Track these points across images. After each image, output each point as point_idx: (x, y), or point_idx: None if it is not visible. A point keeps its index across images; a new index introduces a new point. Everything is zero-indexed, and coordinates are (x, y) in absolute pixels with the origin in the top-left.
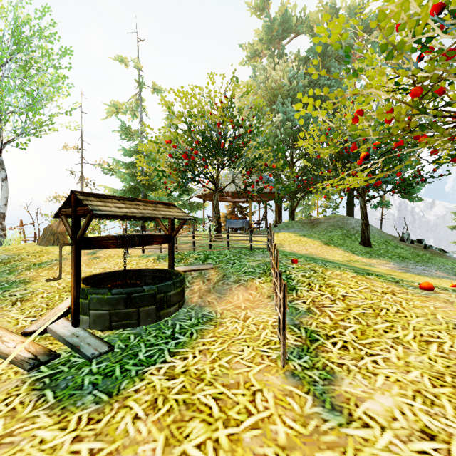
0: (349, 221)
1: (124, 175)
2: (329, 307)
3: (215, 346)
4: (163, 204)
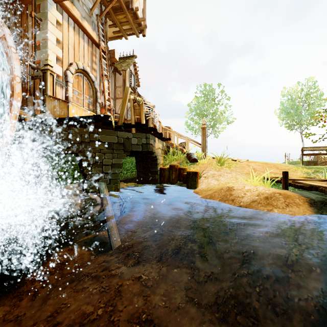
0: None
1: None
2: None
3: None
4: (323, 147)
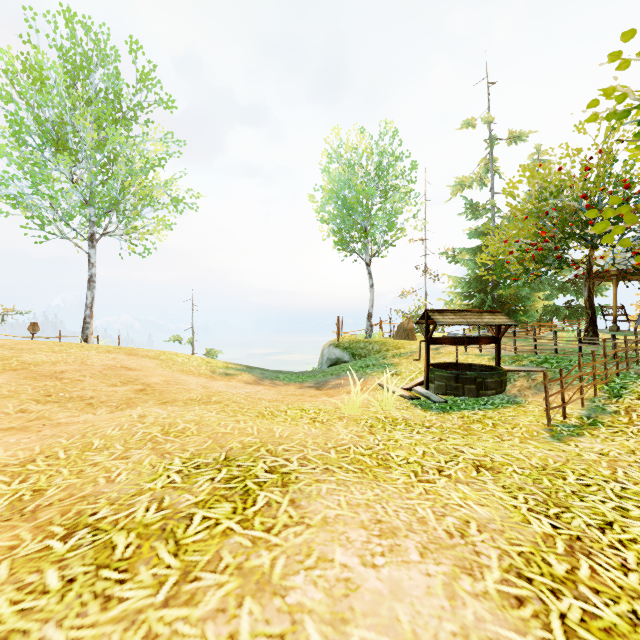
0: None
1: (469, 264)
2: (639, 412)
3: (510, 413)
4: (488, 312)
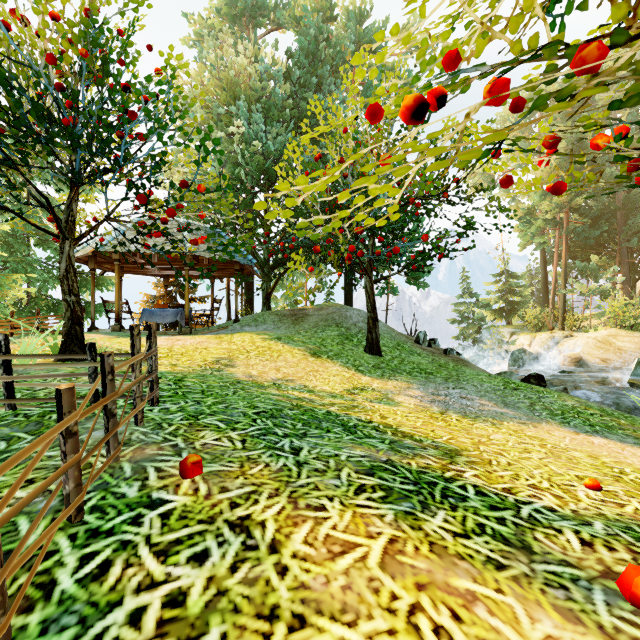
0: (349, 314)
1: None
2: None
3: None
4: None
